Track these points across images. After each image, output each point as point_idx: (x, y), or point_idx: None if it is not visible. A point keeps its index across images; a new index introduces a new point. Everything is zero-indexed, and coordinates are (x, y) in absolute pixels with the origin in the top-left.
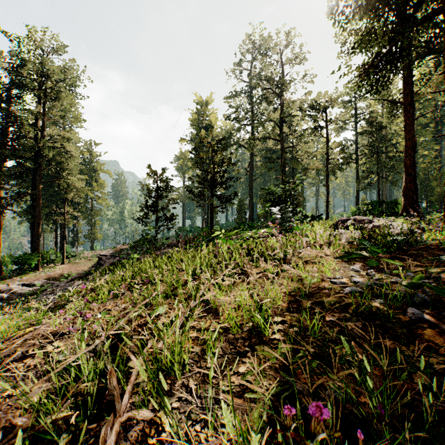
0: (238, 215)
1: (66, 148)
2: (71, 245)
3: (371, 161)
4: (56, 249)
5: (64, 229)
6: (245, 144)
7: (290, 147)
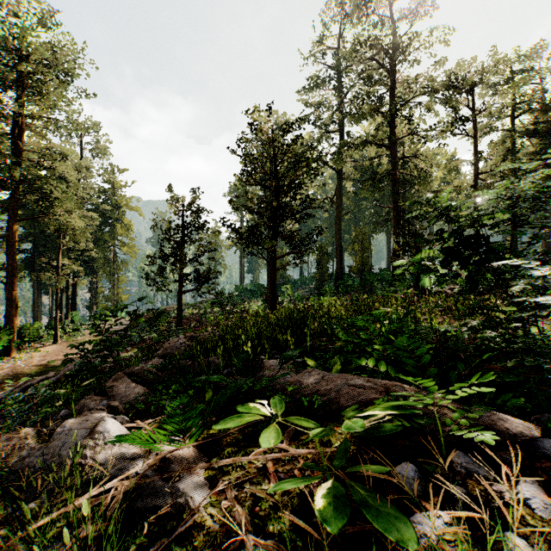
0: (318, 268)
1: (56, 168)
2: (88, 309)
3: (550, 177)
4: (61, 317)
5: (57, 291)
6: (330, 158)
7: (406, 157)
